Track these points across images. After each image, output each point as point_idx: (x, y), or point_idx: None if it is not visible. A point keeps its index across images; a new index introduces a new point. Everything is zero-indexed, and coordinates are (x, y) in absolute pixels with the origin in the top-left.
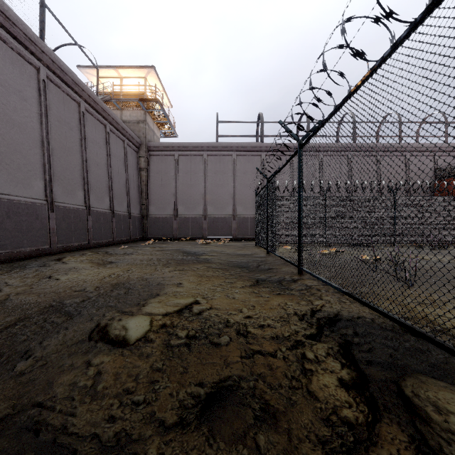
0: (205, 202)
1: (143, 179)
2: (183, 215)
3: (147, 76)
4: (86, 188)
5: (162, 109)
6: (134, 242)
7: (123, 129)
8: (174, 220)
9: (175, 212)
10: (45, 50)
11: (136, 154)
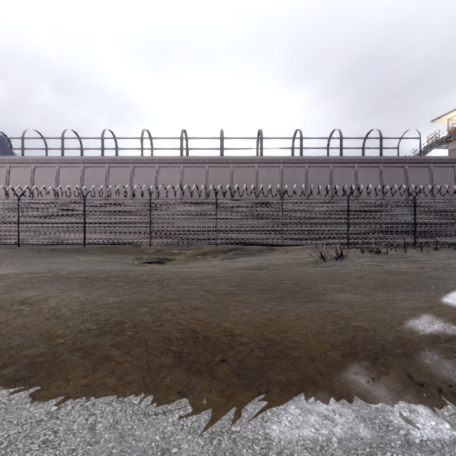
0: None
1: None
2: None
3: None
4: None
5: None
6: None
7: (449, 159)
8: None
9: None
10: (381, 158)
11: None
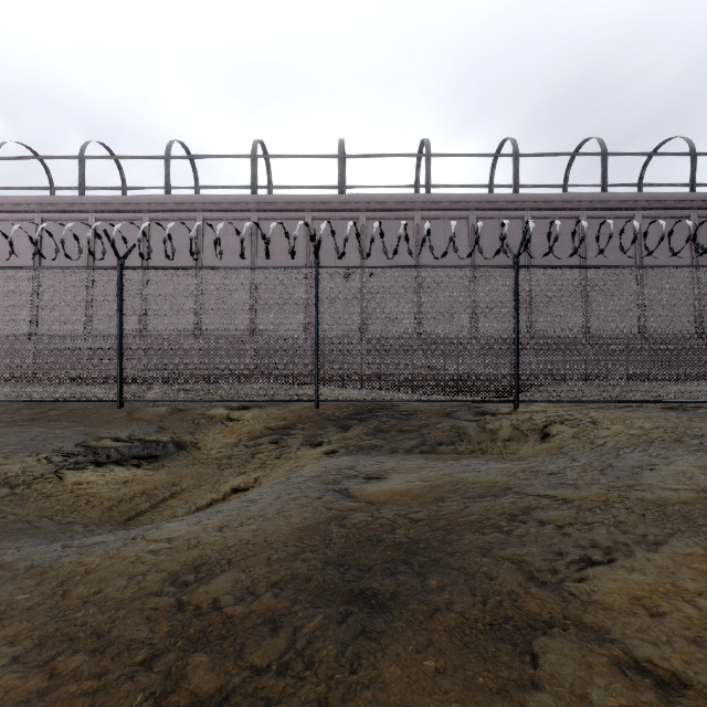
0: None
1: None
2: None
3: None
4: None
5: None
6: None
7: None
8: None
9: None
10: (694, 197)
11: None
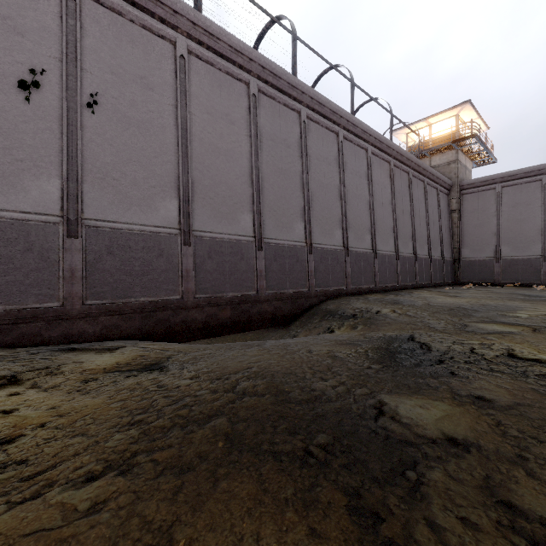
0: (545, 239)
1: (454, 221)
2: (508, 257)
3: (459, 112)
4: (413, 240)
5: (479, 141)
6: (449, 286)
7: (437, 178)
8: (495, 262)
9: (496, 253)
10: (394, 147)
11: (447, 197)
